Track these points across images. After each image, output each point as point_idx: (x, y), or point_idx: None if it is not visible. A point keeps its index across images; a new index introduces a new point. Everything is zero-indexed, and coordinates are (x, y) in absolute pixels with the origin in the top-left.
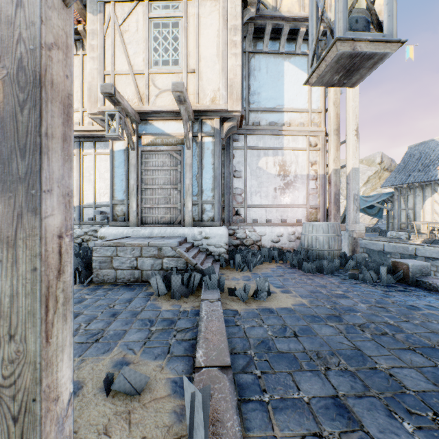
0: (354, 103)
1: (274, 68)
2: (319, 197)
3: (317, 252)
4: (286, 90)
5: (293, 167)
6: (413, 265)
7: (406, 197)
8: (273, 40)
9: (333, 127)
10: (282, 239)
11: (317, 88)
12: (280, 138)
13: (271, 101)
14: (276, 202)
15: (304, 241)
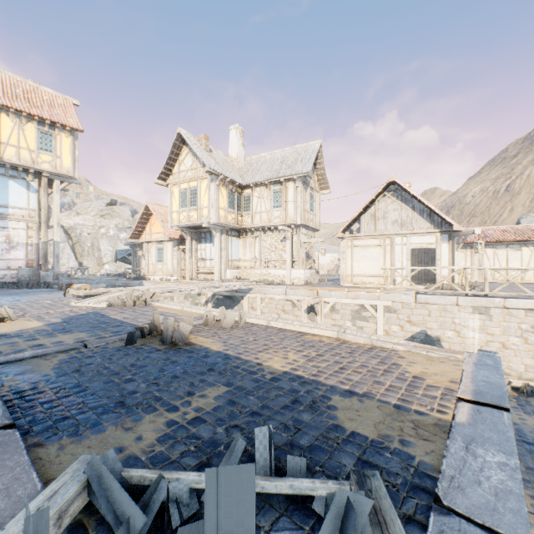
0: (57, 209)
1: (2, 183)
2: (35, 255)
3: (24, 281)
4: (11, 196)
5: (17, 238)
6: (53, 282)
7: (136, 253)
8: (1, 167)
9: (44, 220)
10: (7, 277)
11: (34, 198)
12: (7, 222)
13: (0, 201)
14: (3, 257)
15: (18, 277)
